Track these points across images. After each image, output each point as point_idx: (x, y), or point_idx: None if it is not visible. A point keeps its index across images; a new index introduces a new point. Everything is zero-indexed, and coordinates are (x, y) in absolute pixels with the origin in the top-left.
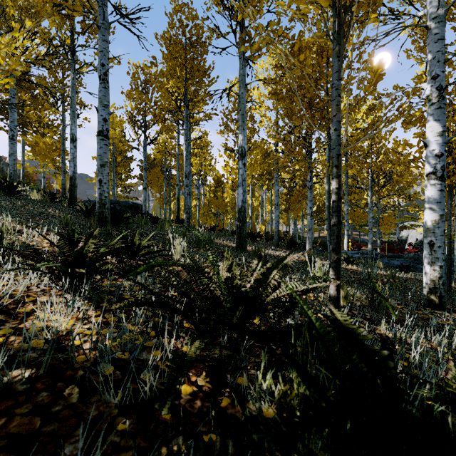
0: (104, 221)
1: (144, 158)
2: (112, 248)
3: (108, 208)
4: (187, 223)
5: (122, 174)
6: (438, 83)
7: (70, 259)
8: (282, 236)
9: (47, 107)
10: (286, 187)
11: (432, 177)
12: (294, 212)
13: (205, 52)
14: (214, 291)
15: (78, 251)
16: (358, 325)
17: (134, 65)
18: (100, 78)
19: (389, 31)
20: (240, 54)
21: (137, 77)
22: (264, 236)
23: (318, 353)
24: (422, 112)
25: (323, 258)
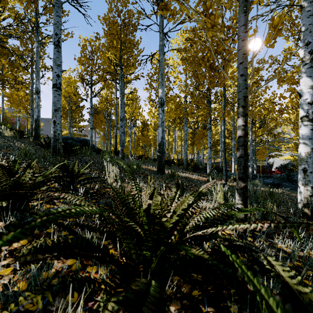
0: (57, 152)
1: (90, 106)
2: (47, 177)
3: (61, 142)
4: (122, 153)
5: (76, 118)
6: (310, 48)
7: (1, 190)
8: (189, 162)
9: (21, 70)
10: (192, 128)
11: (305, 120)
12: (198, 146)
13: (135, 30)
14: (134, 228)
15: (14, 180)
16: (310, 287)
17: (83, 39)
18: (54, 44)
19: (273, 9)
20: (160, 30)
21: (86, 48)
22: (177, 162)
23: (253, 310)
24: (293, 73)
25: (219, 178)
